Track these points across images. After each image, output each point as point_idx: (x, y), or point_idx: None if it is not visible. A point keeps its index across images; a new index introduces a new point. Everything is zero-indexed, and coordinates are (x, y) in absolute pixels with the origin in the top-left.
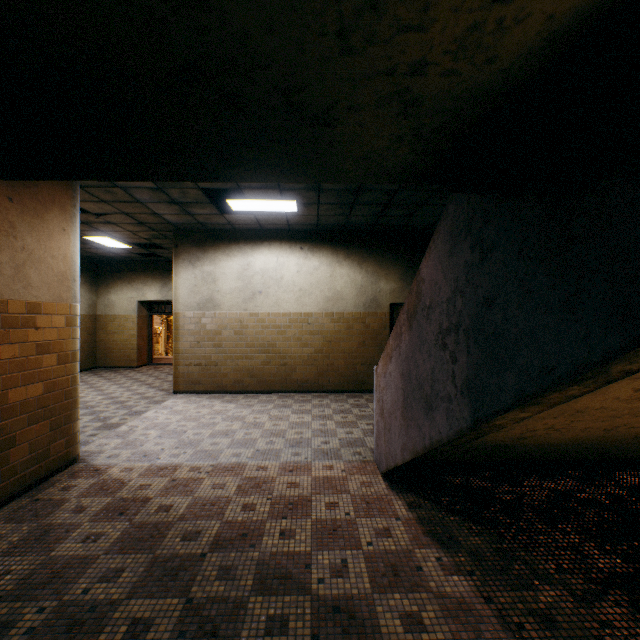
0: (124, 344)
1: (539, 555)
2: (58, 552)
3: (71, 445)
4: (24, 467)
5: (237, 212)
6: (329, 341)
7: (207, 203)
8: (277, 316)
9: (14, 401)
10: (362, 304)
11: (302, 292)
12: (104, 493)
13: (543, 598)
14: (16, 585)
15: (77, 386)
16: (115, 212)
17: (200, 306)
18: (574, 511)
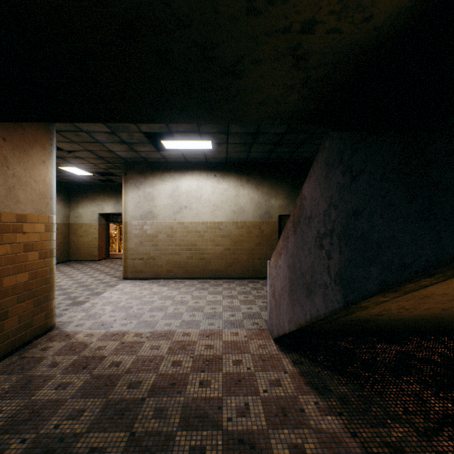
0: (89, 244)
1: (390, 400)
2: (37, 397)
3: (49, 317)
4: (14, 333)
5: (169, 150)
6: (235, 242)
7: (147, 143)
8: (197, 224)
9: (7, 286)
10: (258, 215)
11: (215, 207)
12: (72, 352)
13: (394, 433)
14: (6, 421)
15: (53, 275)
16: (82, 150)
17: (142, 217)
18: (415, 367)
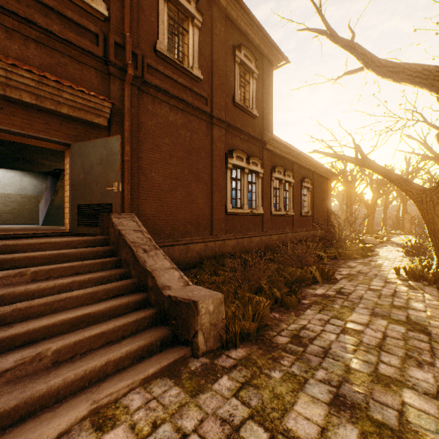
0: None
1: None
2: None
3: None
4: None
5: None
6: (20, 205)
7: None
8: None
9: None
10: (37, 192)
11: (6, 185)
12: None
13: None
14: None
15: None
16: None
17: None
18: None
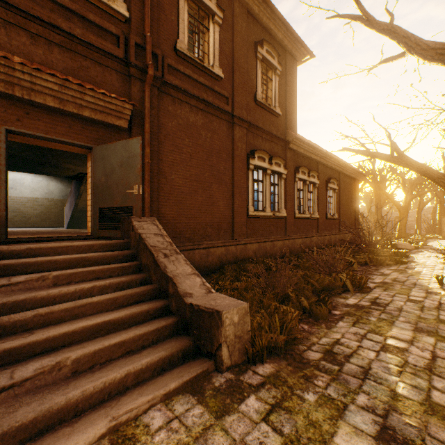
0: None
1: None
2: None
3: None
4: None
5: None
6: (47, 209)
7: None
8: (21, 198)
9: None
10: (62, 196)
11: (34, 189)
12: None
13: None
14: None
15: None
16: None
17: None
18: None
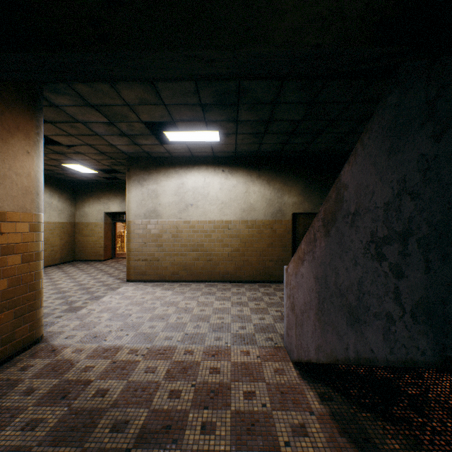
0: (94, 243)
1: None
2: None
3: (34, 328)
4: None
5: (174, 144)
6: (244, 242)
7: (149, 135)
8: (204, 223)
9: None
10: (270, 214)
11: (223, 204)
12: (54, 374)
13: None
14: None
15: (40, 280)
16: (81, 144)
17: (146, 215)
18: None
